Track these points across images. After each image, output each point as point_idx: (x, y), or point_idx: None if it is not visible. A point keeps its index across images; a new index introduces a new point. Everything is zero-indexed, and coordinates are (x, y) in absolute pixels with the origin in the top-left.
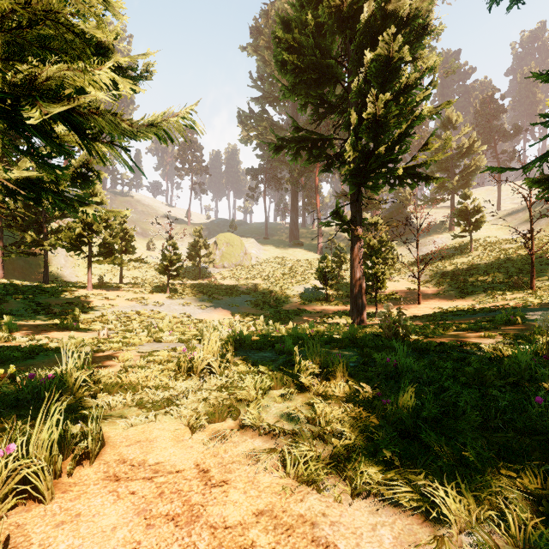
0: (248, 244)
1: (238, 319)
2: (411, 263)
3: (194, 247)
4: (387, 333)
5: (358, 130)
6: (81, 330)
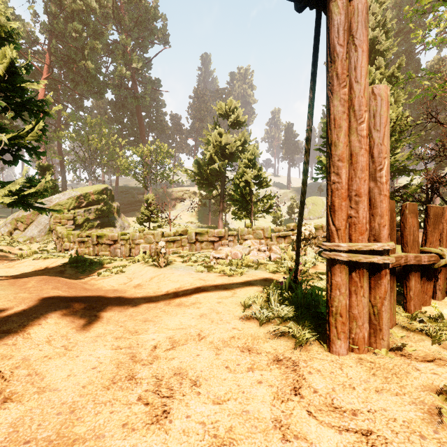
0: None
1: None
2: None
3: (290, 208)
4: None
5: None
6: None
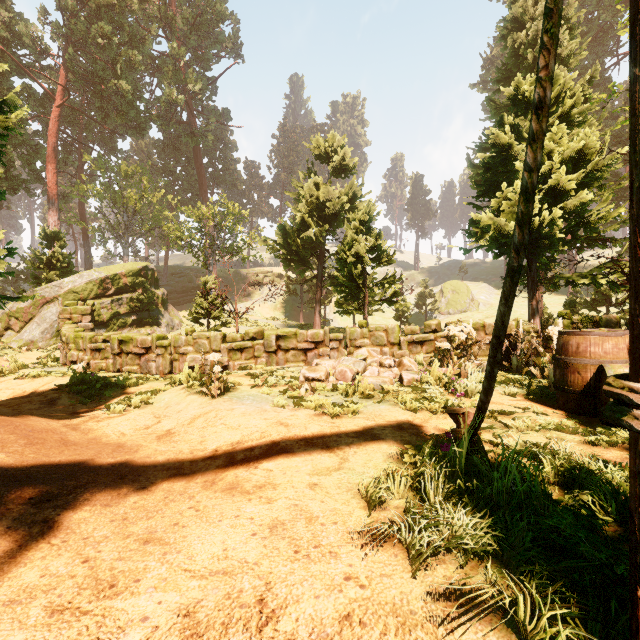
0: (476, 290)
1: None
2: None
3: (420, 297)
4: None
5: None
6: None
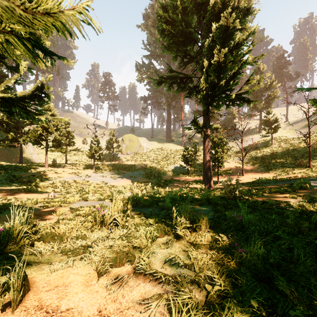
0: (141, 141)
1: (136, 185)
2: (237, 152)
3: (110, 142)
4: (229, 195)
5: (208, 71)
6: (39, 192)
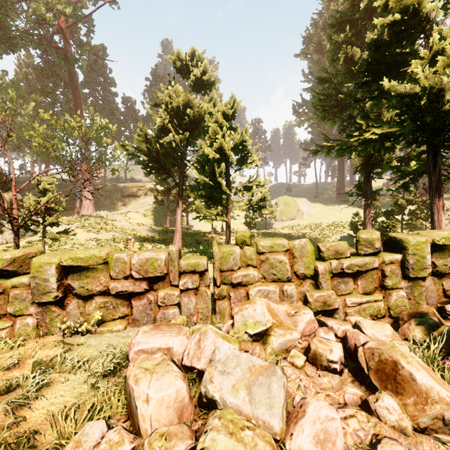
0: (300, 203)
1: None
2: None
3: None
4: None
5: None
6: None
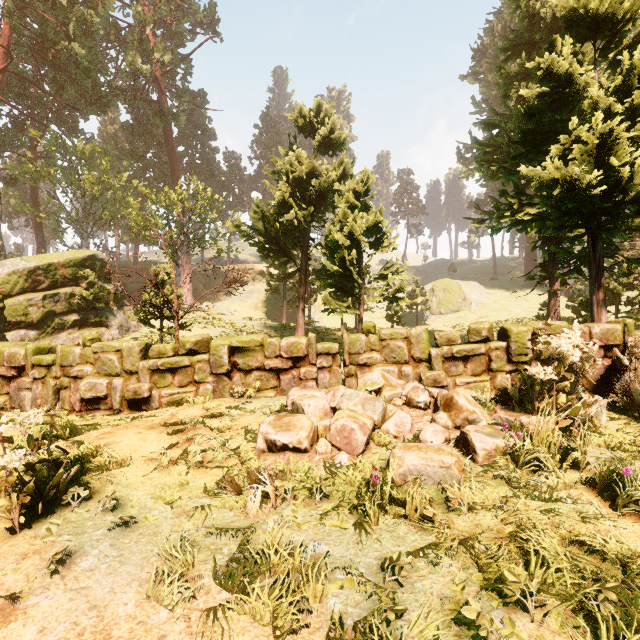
0: (468, 289)
1: None
2: None
3: (411, 296)
4: None
5: None
6: None
